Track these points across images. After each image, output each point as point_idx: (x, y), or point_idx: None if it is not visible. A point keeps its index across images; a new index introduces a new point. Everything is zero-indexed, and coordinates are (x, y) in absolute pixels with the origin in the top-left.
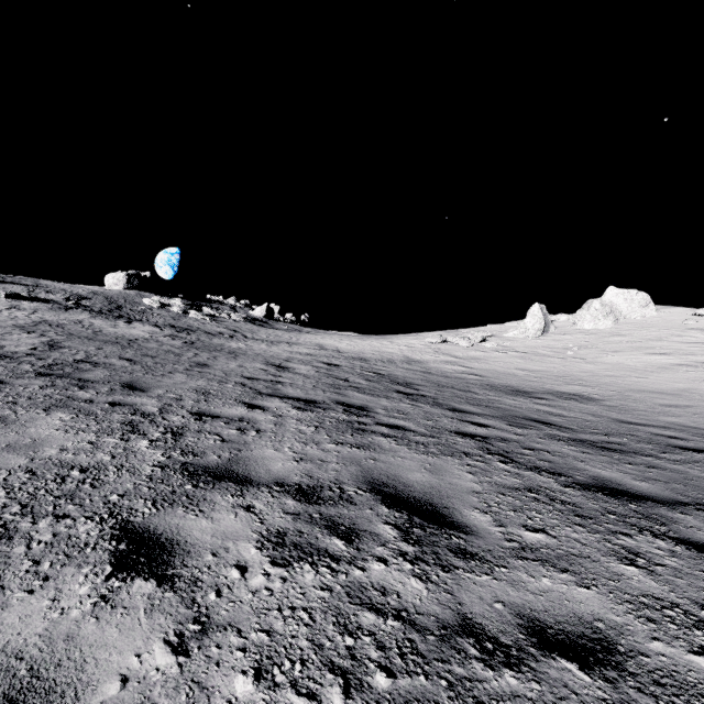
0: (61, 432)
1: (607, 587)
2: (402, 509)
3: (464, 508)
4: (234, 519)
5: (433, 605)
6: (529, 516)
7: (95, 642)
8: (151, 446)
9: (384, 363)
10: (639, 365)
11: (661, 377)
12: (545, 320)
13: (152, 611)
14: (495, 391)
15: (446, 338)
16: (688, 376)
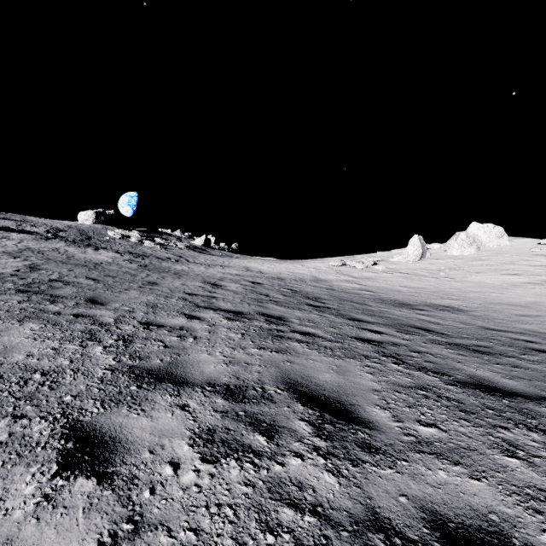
0: (29, 340)
1: (496, 479)
2: (314, 407)
3: (367, 405)
4: (171, 417)
5: (345, 500)
6: (422, 412)
7: (32, 545)
8: (104, 351)
9: (297, 282)
10: (497, 283)
11: (514, 293)
12: (422, 248)
13: (90, 510)
14: (385, 303)
15: (345, 262)
16: (535, 292)
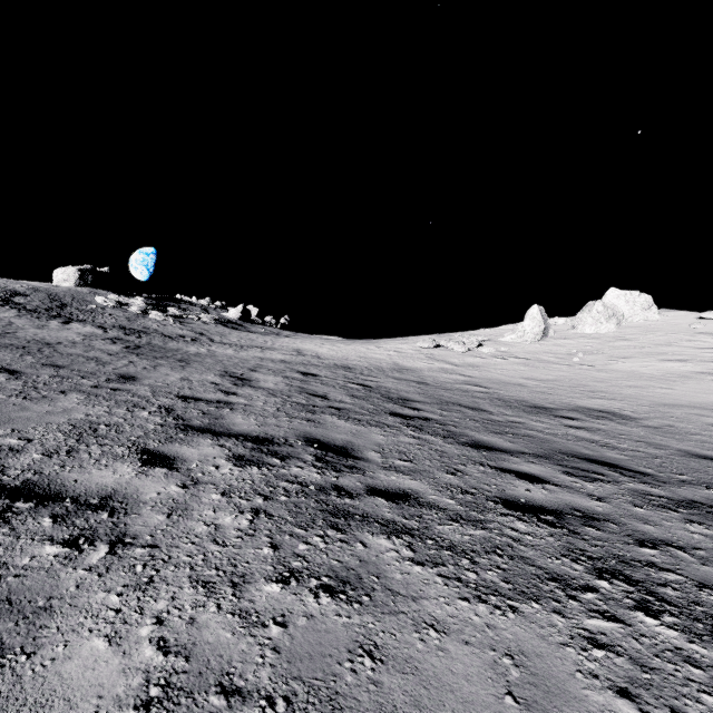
0: None
1: None
2: None
3: None
4: None
5: None
6: None
7: None
8: None
9: (371, 372)
10: (657, 373)
11: (689, 388)
12: (544, 323)
13: None
14: (510, 407)
15: (438, 342)
16: None
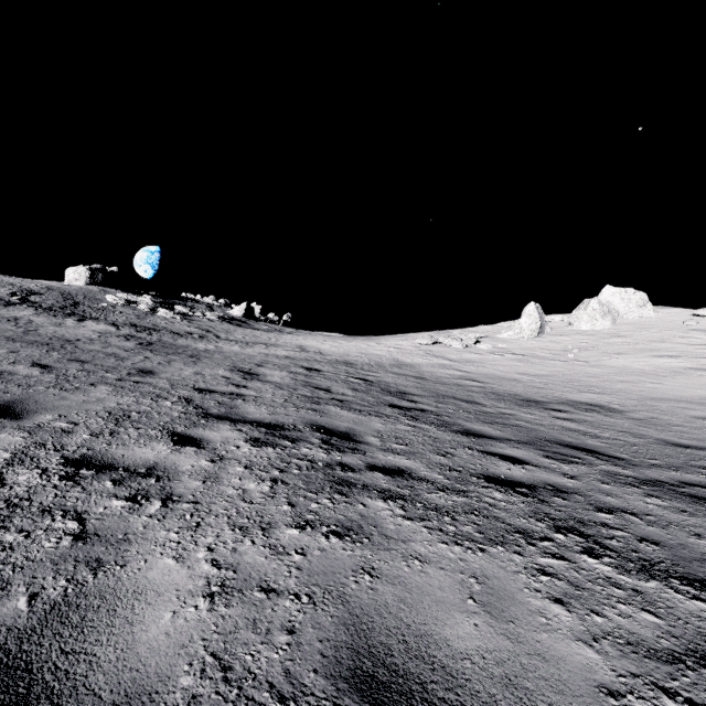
0: None
1: None
2: None
3: None
4: None
5: None
6: None
7: None
8: None
9: (372, 367)
10: (648, 369)
11: (678, 383)
12: (540, 320)
13: None
14: (503, 401)
15: (437, 339)
16: (705, 382)
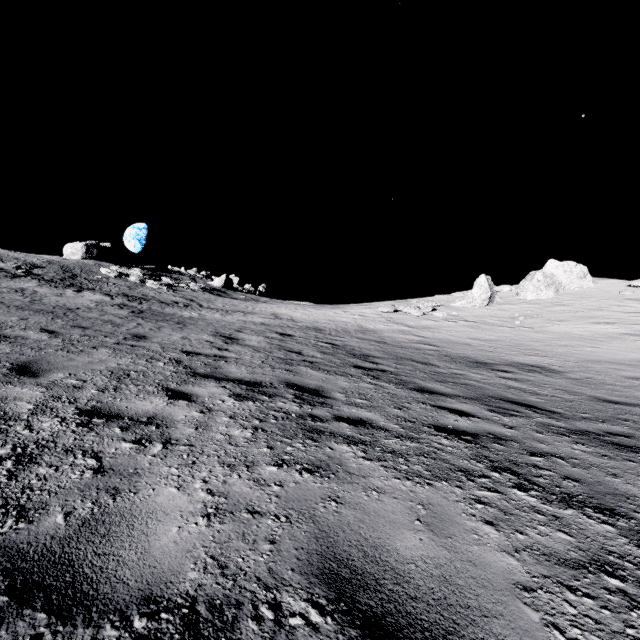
0: None
1: None
2: None
3: None
4: None
5: None
6: None
7: None
8: None
9: (339, 333)
10: (587, 334)
11: (613, 347)
12: (490, 291)
13: None
14: (455, 362)
15: (397, 307)
16: (638, 346)
